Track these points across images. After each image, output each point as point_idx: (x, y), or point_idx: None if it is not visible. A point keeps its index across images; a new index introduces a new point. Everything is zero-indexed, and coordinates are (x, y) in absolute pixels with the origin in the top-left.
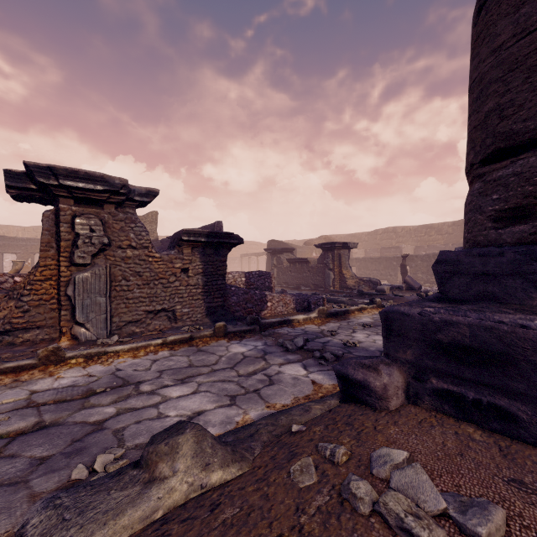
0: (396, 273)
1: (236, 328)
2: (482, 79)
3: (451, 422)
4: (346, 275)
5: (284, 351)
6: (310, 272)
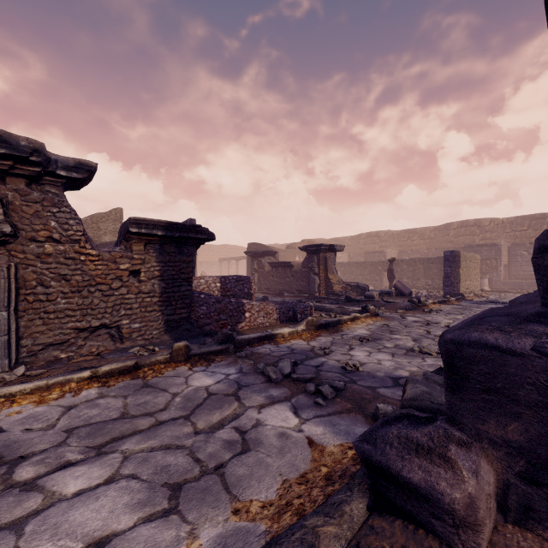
0: (381, 278)
1: (202, 349)
2: None
3: None
4: (332, 280)
5: (265, 383)
6: (293, 277)
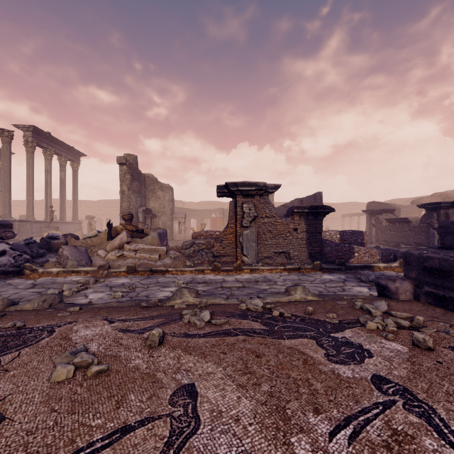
0: None
1: (327, 266)
2: None
3: (431, 306)
4: None
5: (358, 282)
6: (411, 231)
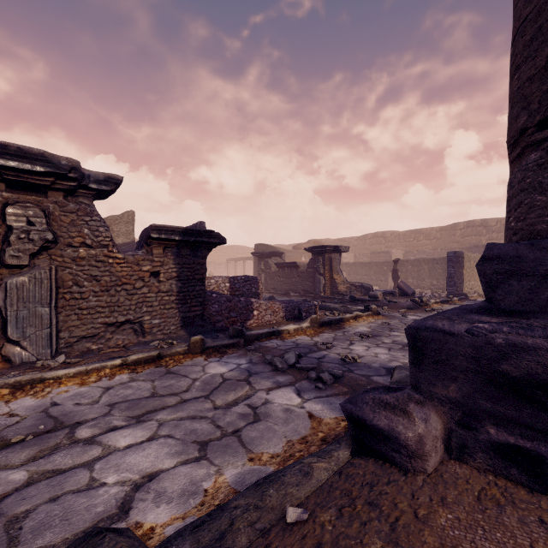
0: (386, 279)
1: (216, 342)
2: (542, 11)
3: (524, 496)
4: (337, 280)
5: (272, 371)
6: (299, 277)
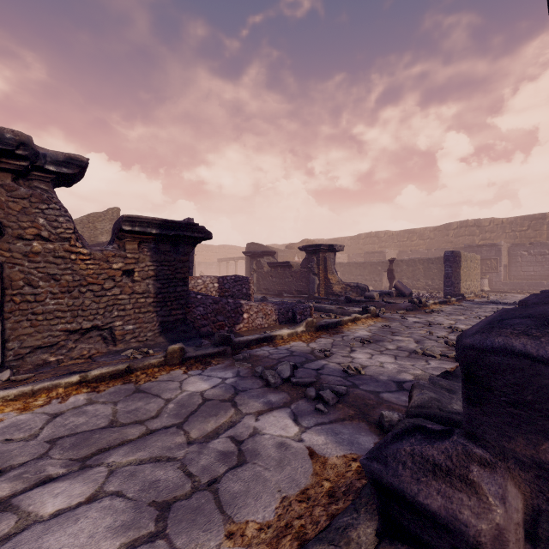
0: (381, 279)
1: (198, 351)
2: None
3: None
4: (332, 280)
5: (263, 387)
6: (292, 277)
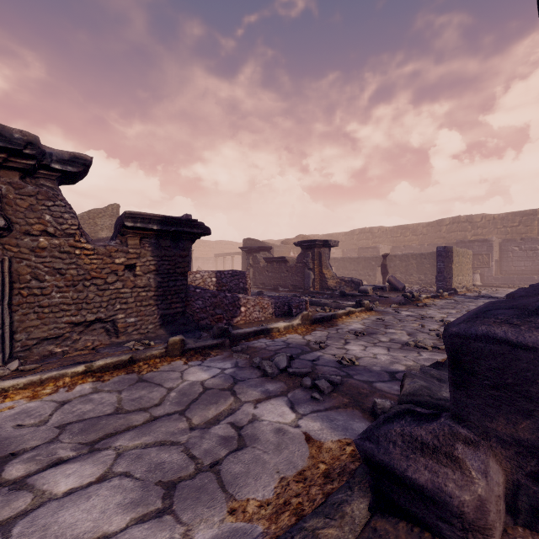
0: (375, 274)
1: (198, 343)
2: None
3: None
4: (326, 275)
5: (261, 377)
6: (288, 272)
